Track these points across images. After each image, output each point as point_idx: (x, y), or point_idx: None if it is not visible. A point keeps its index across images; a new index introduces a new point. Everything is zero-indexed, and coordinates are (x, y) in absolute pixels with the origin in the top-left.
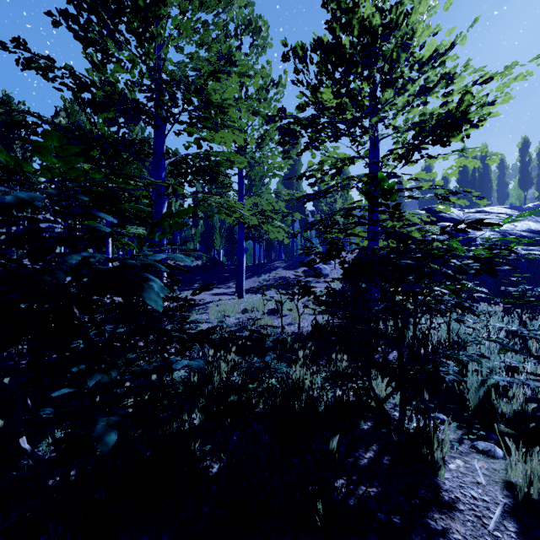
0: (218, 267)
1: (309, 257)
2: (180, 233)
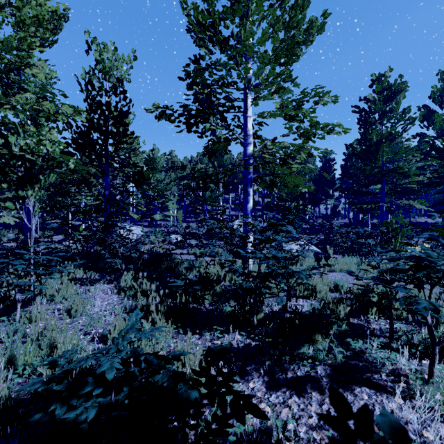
0: None
1: None
2: None
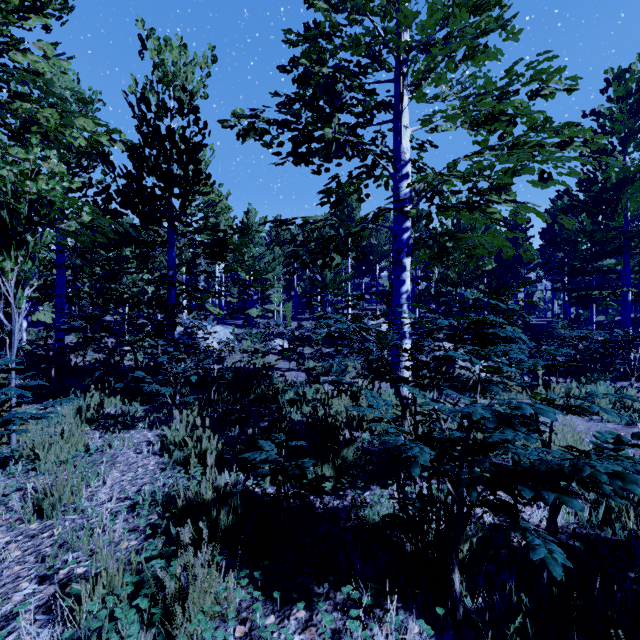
0: None
1: None
2: None
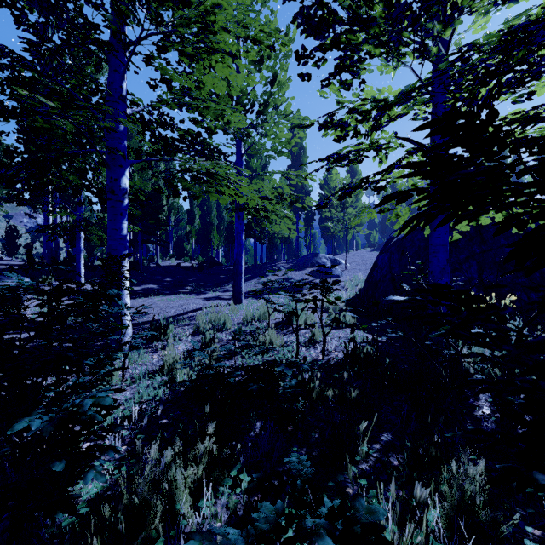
0: (215, 267)
1: (316, 257)
2: (176, 232)
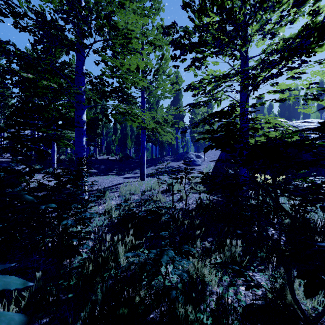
0: (129, 160)
1: (187, 154)
2: (106, 139)
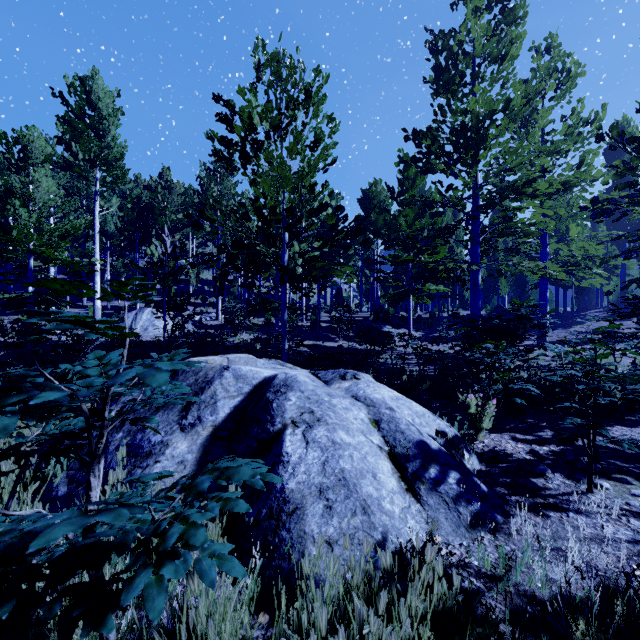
0: (505, 317)
1: None
2: None
